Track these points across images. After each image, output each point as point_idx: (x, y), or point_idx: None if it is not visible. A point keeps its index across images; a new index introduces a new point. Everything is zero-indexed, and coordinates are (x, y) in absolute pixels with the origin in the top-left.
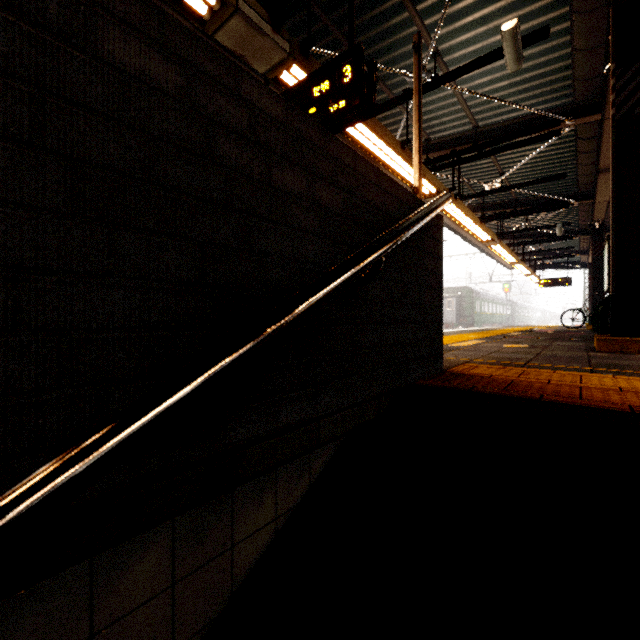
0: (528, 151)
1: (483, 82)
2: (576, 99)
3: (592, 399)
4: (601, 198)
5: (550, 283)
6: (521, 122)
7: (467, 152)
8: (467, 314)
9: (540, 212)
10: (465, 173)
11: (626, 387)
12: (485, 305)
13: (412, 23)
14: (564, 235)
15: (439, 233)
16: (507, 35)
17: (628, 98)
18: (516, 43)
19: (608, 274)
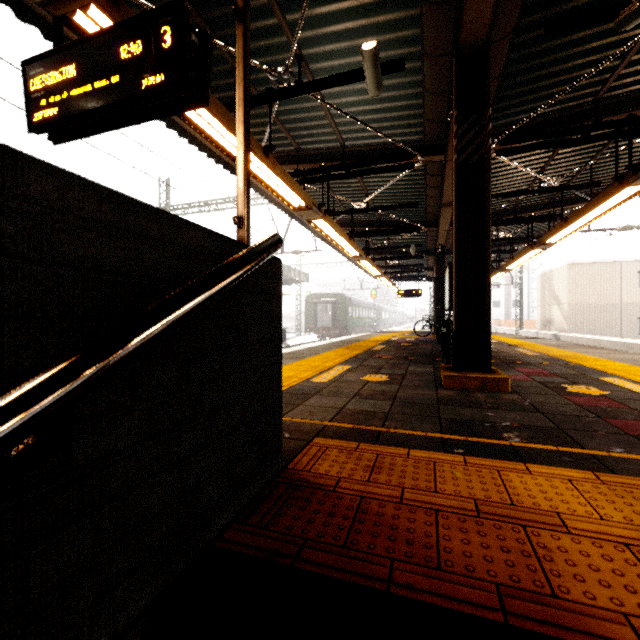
0: (389, 178)
1: (348, 101)
2: (426, 138)
3: (452, 564)
4: (443, 227)
5: (406, 294)
6: (382, 149)
7: (335, 169)
8: (341, 319)
9: (398, 233)
10: (336, 189)
11: (481, 498)
12: (356, 310)
13: (273, 13)
14: (416, 254)
15: (274, 283)
16: (367, 56)
17: (467, 146)
18: (376, 67)
19: (448, 296)
